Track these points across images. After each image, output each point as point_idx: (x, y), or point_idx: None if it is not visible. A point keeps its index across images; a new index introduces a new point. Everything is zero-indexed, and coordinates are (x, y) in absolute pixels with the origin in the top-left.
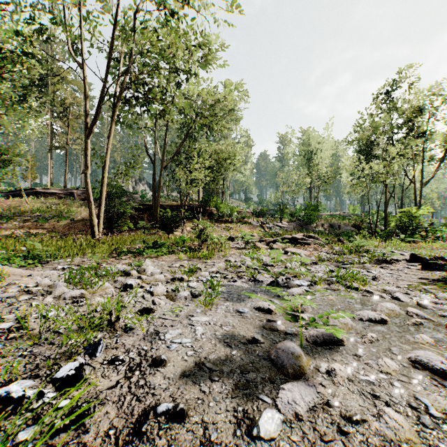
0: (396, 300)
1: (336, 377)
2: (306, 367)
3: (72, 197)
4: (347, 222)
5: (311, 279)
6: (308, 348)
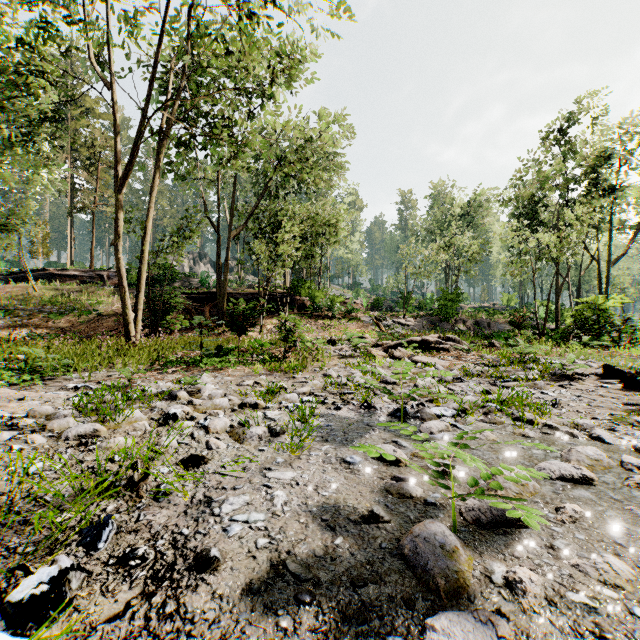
0: (597, 441)
1: (526, 597)
2: (467, 574)
3: (102, 281)
4: (500, 318)
5: (457, 405)
6: (466, 532)
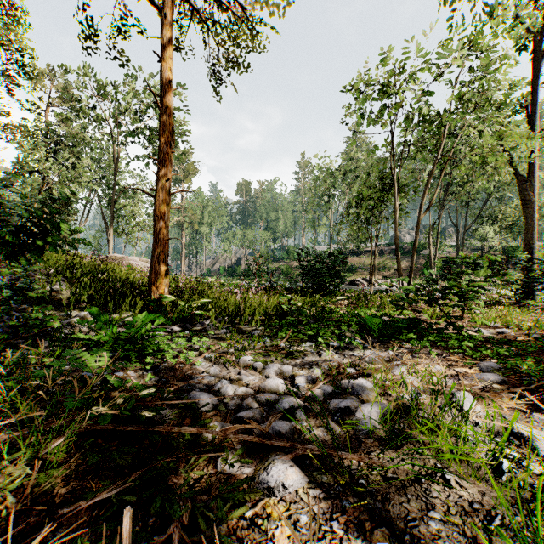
0: None
1: None
2: None
3: (382, 253)
4: None
5: None
6: None
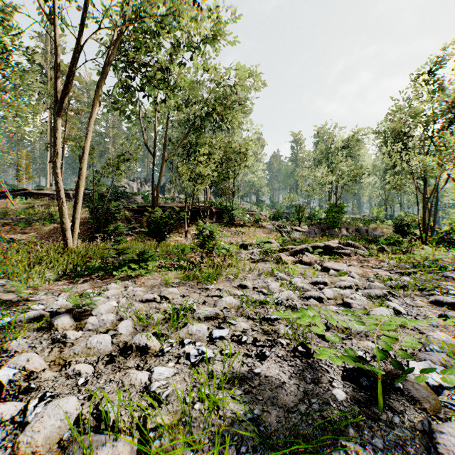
0: None
1: None
2: None
3: (68, 198)
4: (374, 226)
5: (445, 358)
6: None
